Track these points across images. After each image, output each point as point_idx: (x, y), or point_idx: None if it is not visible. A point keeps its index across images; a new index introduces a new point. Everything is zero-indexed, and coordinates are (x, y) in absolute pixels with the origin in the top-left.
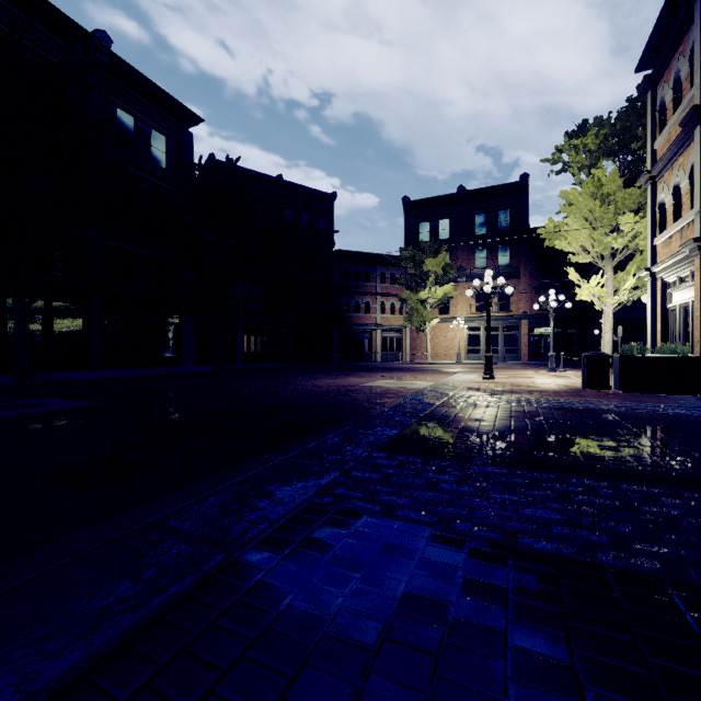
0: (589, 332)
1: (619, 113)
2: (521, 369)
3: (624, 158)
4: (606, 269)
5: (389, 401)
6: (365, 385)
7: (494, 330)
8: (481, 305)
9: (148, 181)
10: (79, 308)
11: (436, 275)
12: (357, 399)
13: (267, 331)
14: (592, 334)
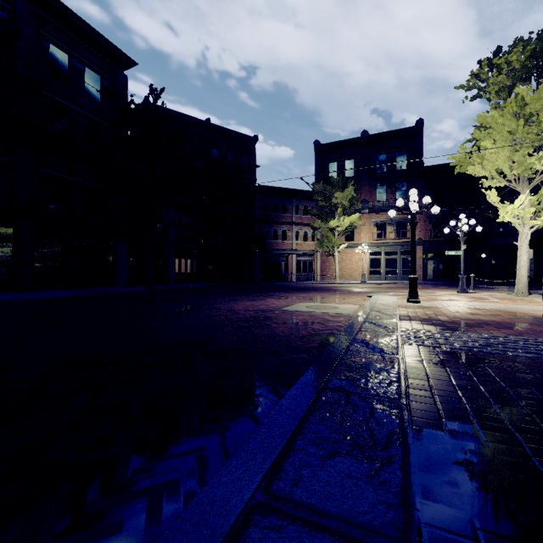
0: (477, 256)
1: (540, 33)
2: (425, 289)
3: (540, 82)
4: (522, 192)
5: (319, 338)
6: (285, 309)
7: (393, 254)
8: (381, 232)
9: (82, 114)
10: (8, 231)
11: (344, 207)
12: (278, 333)
13: (197, 255)
14: (479, 258)
